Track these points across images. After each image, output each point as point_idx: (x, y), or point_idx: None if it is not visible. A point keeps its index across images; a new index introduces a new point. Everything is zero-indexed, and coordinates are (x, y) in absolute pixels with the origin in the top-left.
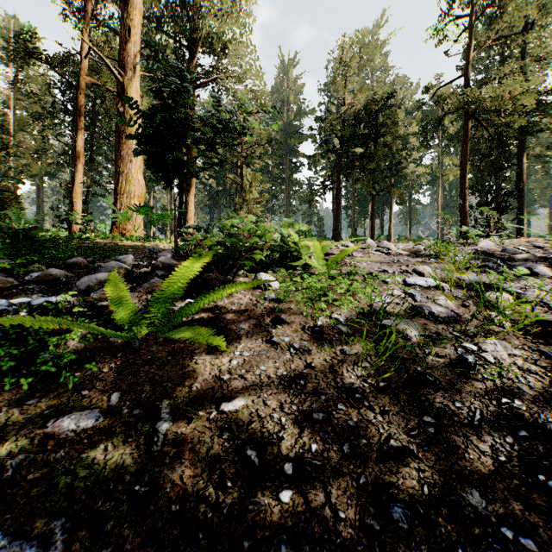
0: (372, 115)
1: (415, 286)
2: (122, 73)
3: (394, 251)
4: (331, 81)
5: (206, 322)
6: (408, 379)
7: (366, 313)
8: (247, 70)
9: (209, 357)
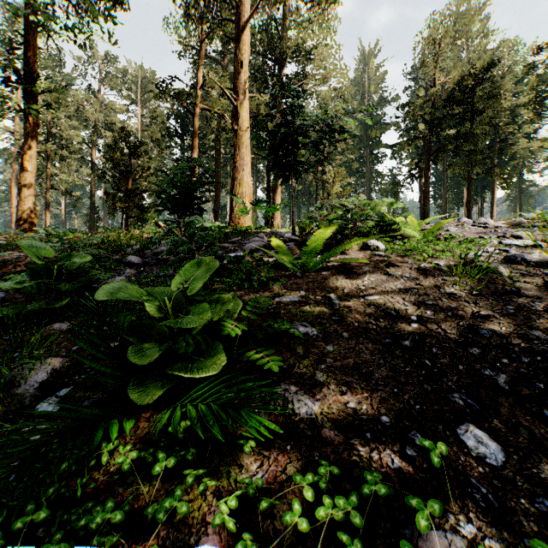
0: (467, 91)
1: (510, 246)
2: (236, 99)
3: (492, 225)
4: (417, 62)
5: (337, 266)
6: (496, 291)
7: (462, 259)
8: (330, 71)
9: (348, 280)
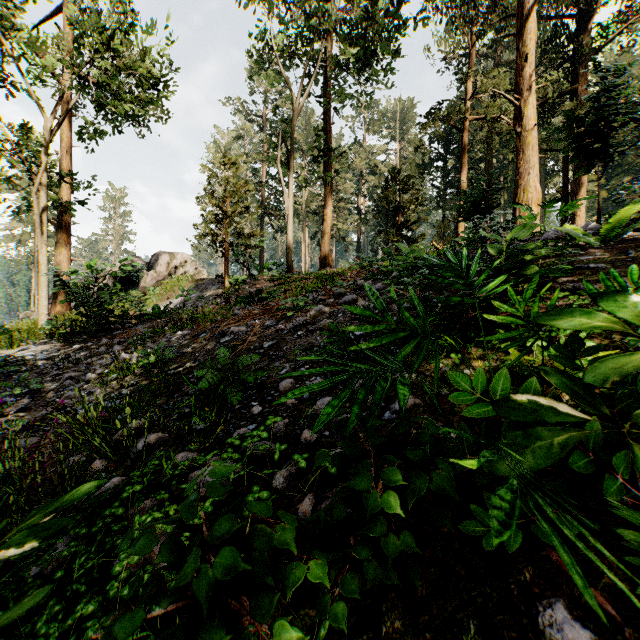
0: None
1: None
2: (519, 98)
3: None
4: None
5: None
6: None
7: None
8: None
9: None
